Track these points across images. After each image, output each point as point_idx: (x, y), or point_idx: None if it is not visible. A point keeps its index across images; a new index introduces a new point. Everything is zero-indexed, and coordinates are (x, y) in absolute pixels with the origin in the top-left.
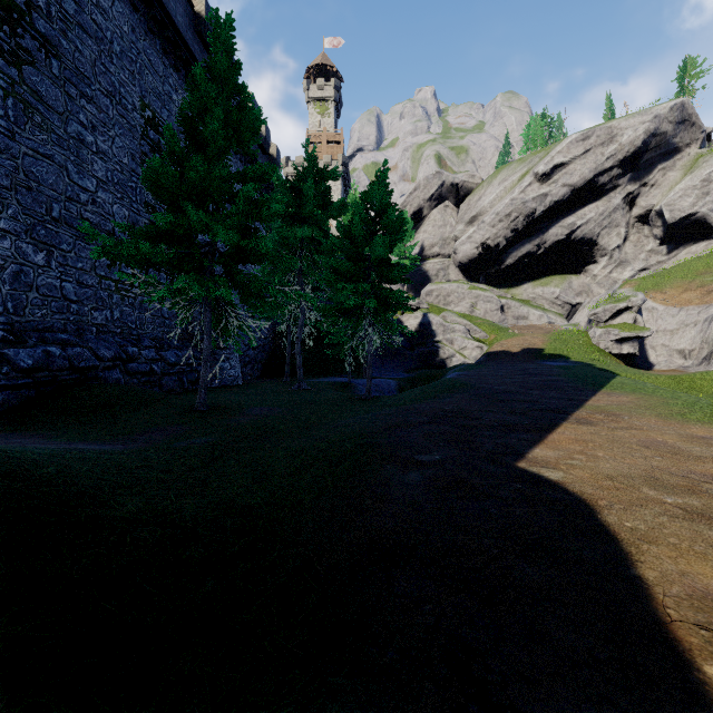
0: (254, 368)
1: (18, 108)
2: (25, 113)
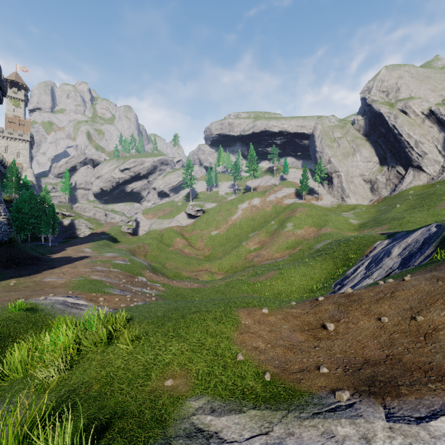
0: None
1: None
2: None
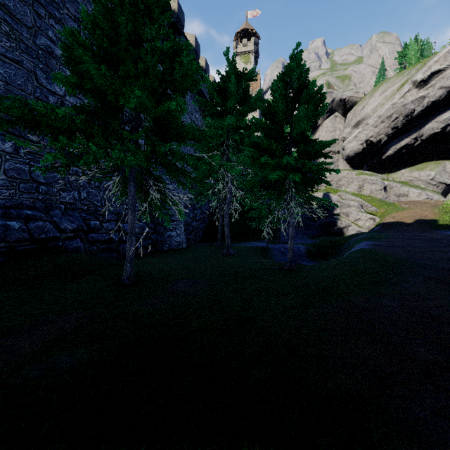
0: (197, 234)
1: None
2: None
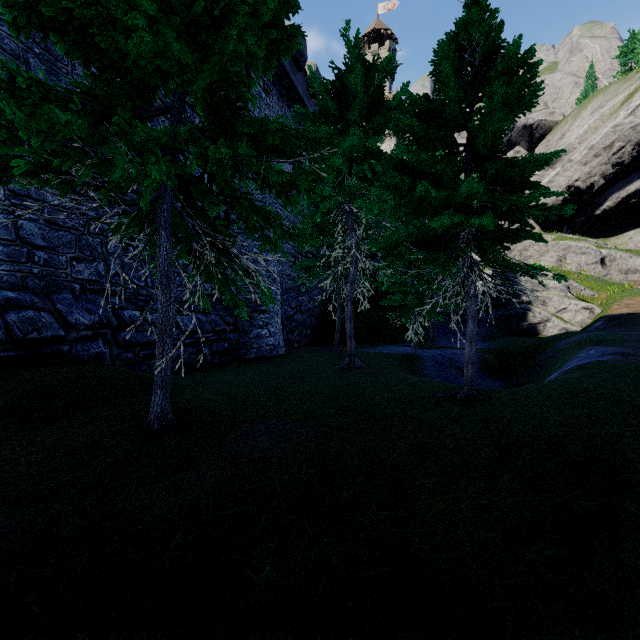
0: (302, 333)
1: None
2: None
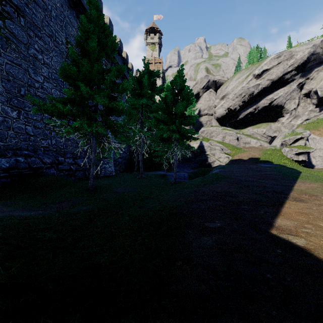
0: (121, 167)
1: (3, 40)
2: (6, 43)
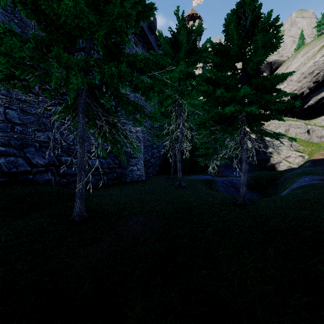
0: (154, 169)
1: None
2: None
